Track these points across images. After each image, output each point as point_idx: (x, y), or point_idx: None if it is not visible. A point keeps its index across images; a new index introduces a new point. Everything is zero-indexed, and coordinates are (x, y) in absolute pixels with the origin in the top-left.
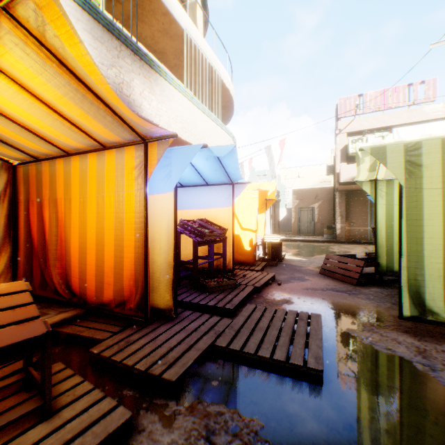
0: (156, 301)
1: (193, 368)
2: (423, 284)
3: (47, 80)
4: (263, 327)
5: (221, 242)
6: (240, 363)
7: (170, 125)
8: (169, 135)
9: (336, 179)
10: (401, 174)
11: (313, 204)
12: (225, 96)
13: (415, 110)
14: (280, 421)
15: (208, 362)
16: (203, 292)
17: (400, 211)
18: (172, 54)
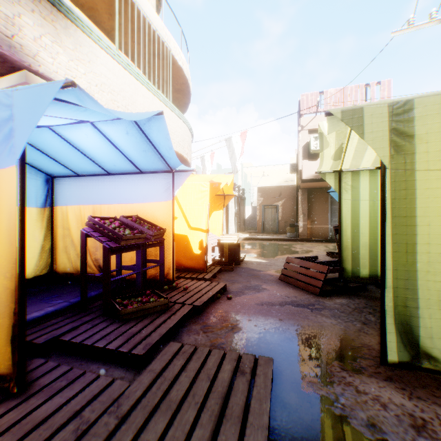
0: None
1: None
2: (416, 314)
3: None
4: (174, 399)
5: (155, 246)
6: None
7: (92, 93)
8: None
9: (299, 176)
10: (385, 149)
11: (277, 202)
12: (179, 78)
13: None
14: None
15: None
16: (115, 320)
17: (384, 204)
18: (105, 12)
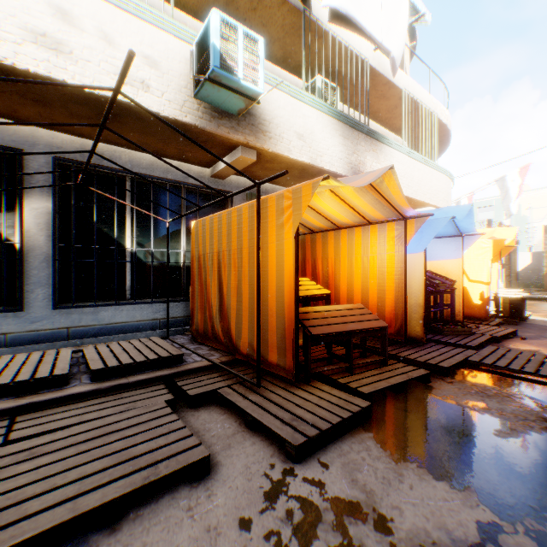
0: (408, 331)
1: (453, 370)
2: None
3: (364, 198)
4: (508, 357)
5: (449, 293)
6: (491, 374)
7: None
8: (426, 215)
9: None
10: None
11: None
12: (440, 132)
13: None
14: (529, 395)
15: (462, 370)
16: (437, 334)
17: None
18: (384, 111)
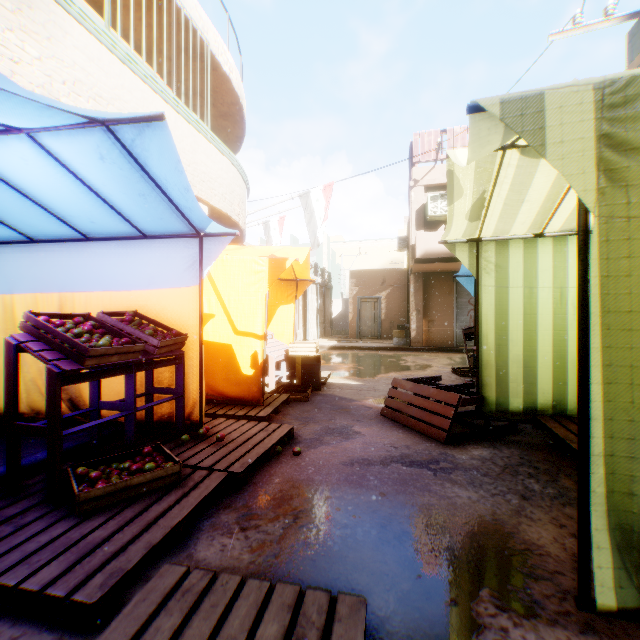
0: None
1: None
2: None
3: None
4: None
5: (165, 365)
6: None
7: (56, 96)
8: None
9: (411, 254)
10: (588, 177)
11: (380, 292)
12: (225, 93)
13: None
14: None
15: None
16: (68, 513)
17: (586, 287)
18: None
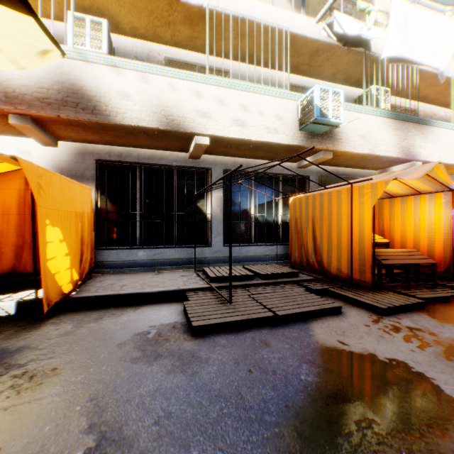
0: (453, 271)
1: None
2: None
3: (415, 179)
4: None
5: None
6: None
7: (439, 157)
8: None
9: None
10: None
11: None
12: None
13: None
14: None
15: None
16: None
17: None
18: (432, 94)
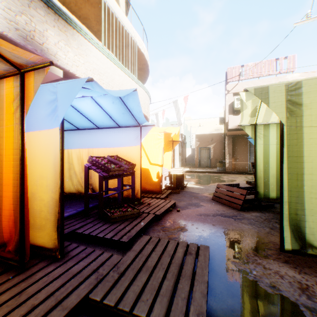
0: (44, 240)
1: None
2: (303, 219)
3: None
4: (150, 266)
5: (129, 175)
6: None
7: (88, 76)
8: (43, 63)
9: (226, 126)
10: (283, 113)
11: (210, 145)
12: (141, 60)
13: (281, 77)
14: None
15: None
16: (107, 222)
17: (282, 148)
18: (94, 20)
